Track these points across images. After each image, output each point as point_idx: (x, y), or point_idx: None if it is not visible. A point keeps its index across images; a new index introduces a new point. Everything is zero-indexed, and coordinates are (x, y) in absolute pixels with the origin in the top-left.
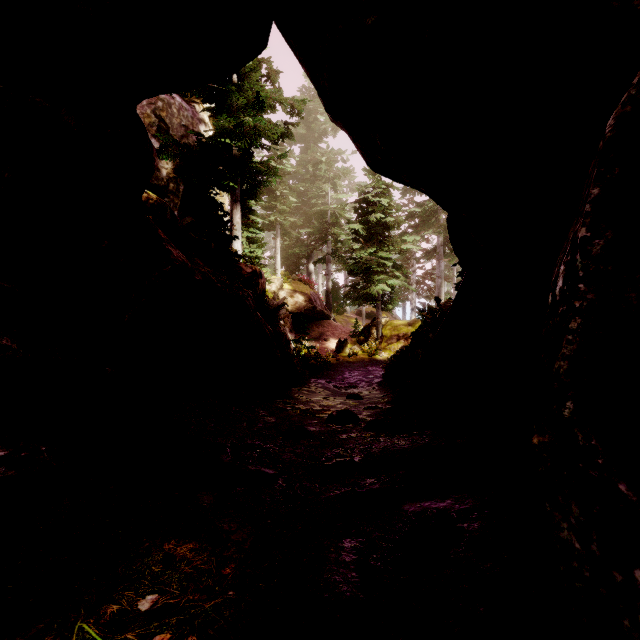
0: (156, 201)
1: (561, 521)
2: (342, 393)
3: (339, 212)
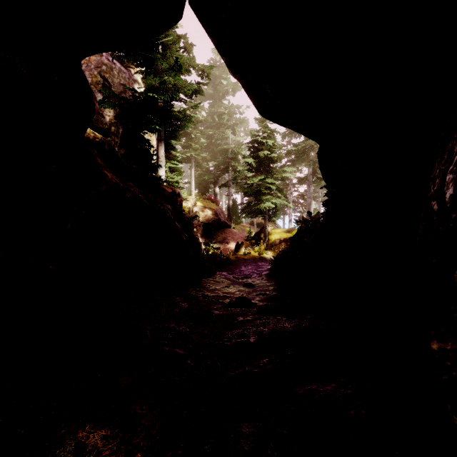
0: (101, 139)
1: None
2: (239, 282)
3: (237, 150)
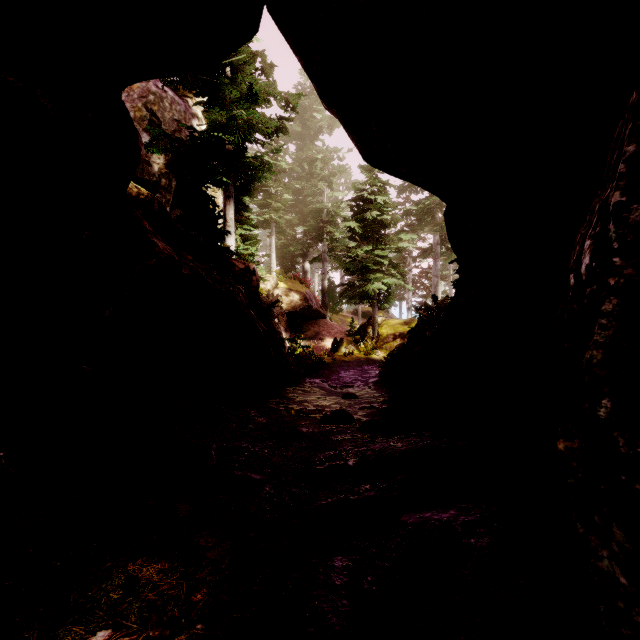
0: (147, 196)
1: (599, 547)
2: (337, 393)
3: (335, 210)
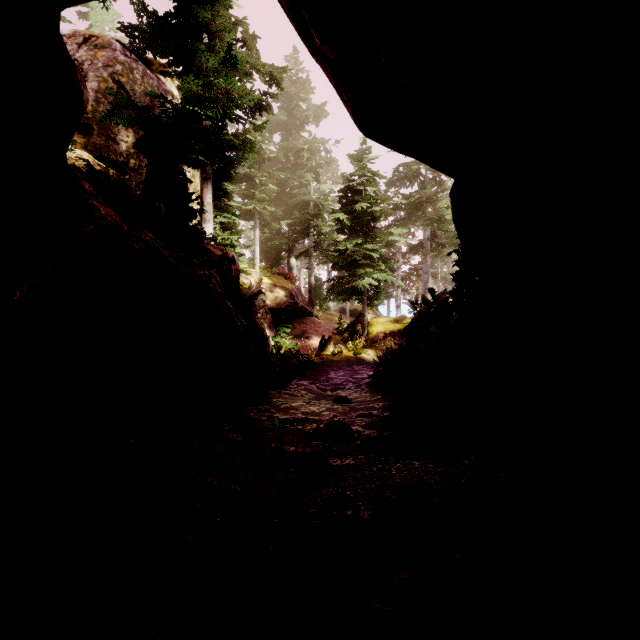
0: (112, 176)
1: None
2: (327, 396)
3: (322, 203)
